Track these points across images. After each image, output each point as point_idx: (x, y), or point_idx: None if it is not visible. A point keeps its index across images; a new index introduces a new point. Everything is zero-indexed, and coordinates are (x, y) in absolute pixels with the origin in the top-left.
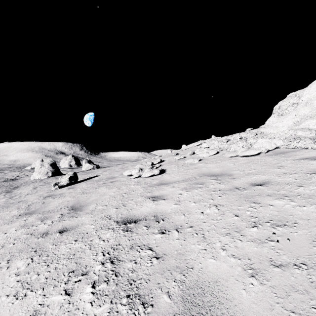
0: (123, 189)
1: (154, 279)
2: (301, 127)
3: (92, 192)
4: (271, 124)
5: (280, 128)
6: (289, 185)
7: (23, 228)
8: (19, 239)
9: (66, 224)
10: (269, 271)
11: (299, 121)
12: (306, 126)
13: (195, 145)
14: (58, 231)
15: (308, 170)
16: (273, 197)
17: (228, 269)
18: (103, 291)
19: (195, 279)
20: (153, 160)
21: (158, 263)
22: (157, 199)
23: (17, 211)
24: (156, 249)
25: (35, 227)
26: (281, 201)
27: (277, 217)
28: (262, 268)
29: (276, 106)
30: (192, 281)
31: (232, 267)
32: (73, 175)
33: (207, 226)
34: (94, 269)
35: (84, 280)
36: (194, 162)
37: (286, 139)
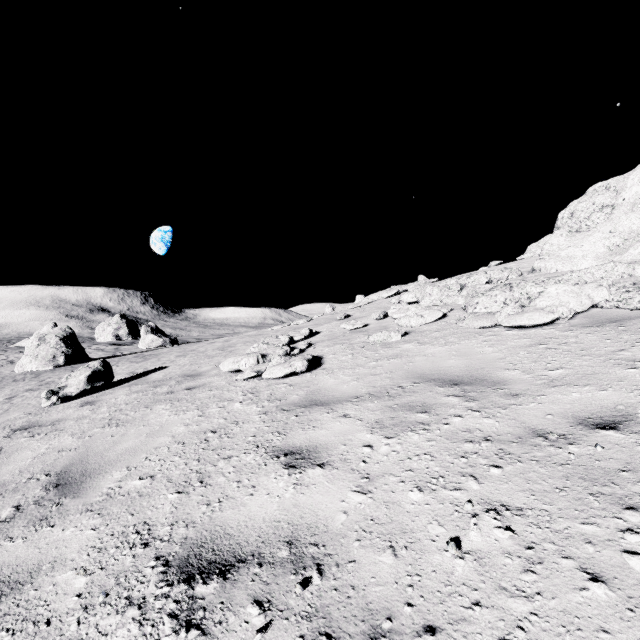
0: (211, 416)
1: None
2: (629, 257)
3: (131, 422)
4: (557, 252)
5: (579, 259)
6: None
7: None
8: None
9: (6, 559)
10: None
11: (621, 245)
12: None
13: (385, 297)
14: None
15: None
16: None
17: None
18: None
19: None
20: (293, 329)
21: None
22: (301, 464)
23: None
24: None
25: None
26: None
27: None
28: None
29: (563, 212)
30: None
31: None
32: (100, 367)
33: (497, 638)
34: None
35: None
36: (392, 340)
37: (614, 287)
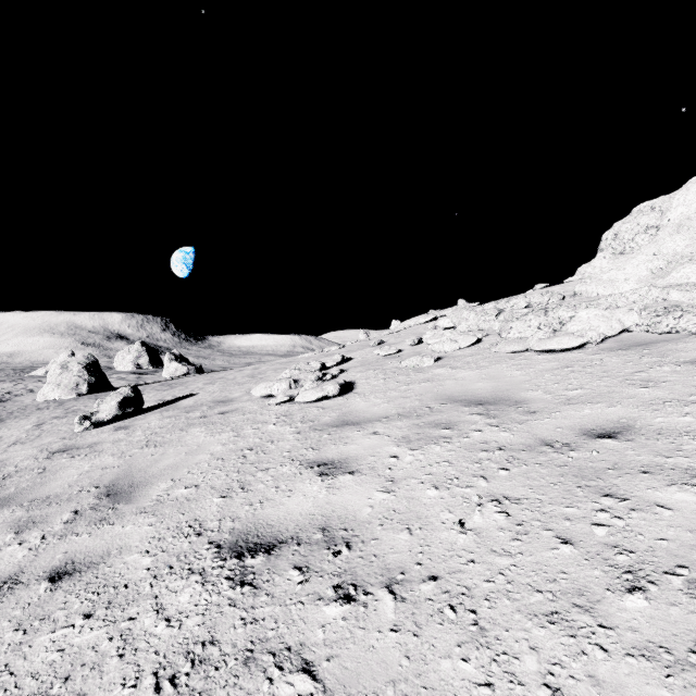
0: (246, 437)
1: None
2: (671, 281)
3: (168, 443)
4: (599, 275)
5: (621, 283)
6: (693, 440)
7: None
8: None
9: (77, 548)
10: None
11: (664, 268)
12: (683, 280)
13: (422, 322)
14: (47, 575)
15: None
16: (659, 477)
17: None
18: None
19: None
20: (325, 356)
21: None
22: (333, 472)
23: None
24: (326, 669)
25: None
26: (689, 494)
27: None
28: None
29: (607, 233)
30: None
31: None
32: (130, 393)
33: (483, 580)
34: None
35: None
36: (424, 365)
37: (645, 311)
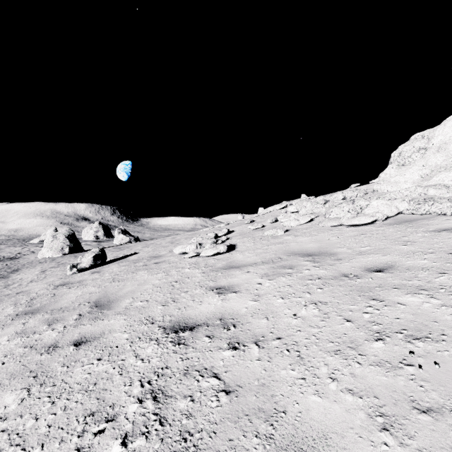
0: (173, 275)
1: (223, 432)
2: (433, 182)
3: (126, 279)
4: (389, 179)
5: (402, 184)
6: (424, 272)
7: (20, 337)
8: (11, 356)
9: (85, 331)
10: (412, 420)
11: (429, 174)
12: (440, 182)
13: (278, 209)
14: (72, 343)
15: (451, 247)
16: (402, 290)
17: (344, 416)
18: (140, 451)
19: (290, 432)
20: (217, 230)
21: (229, 402)
22: (225, 292)
23: (13, 308)
24: (225, 376)
25: (38, 335)
26: (416, 298)
27: (413, 324)
28: (399, 414)
29: (394, 152)
30: (286, 436)
31: (349, 412)
32: (99, 252)
33: (304, 338)
34: (126, 411)
35: (110, 430)
36: (278, 234)
37: (412, 201)
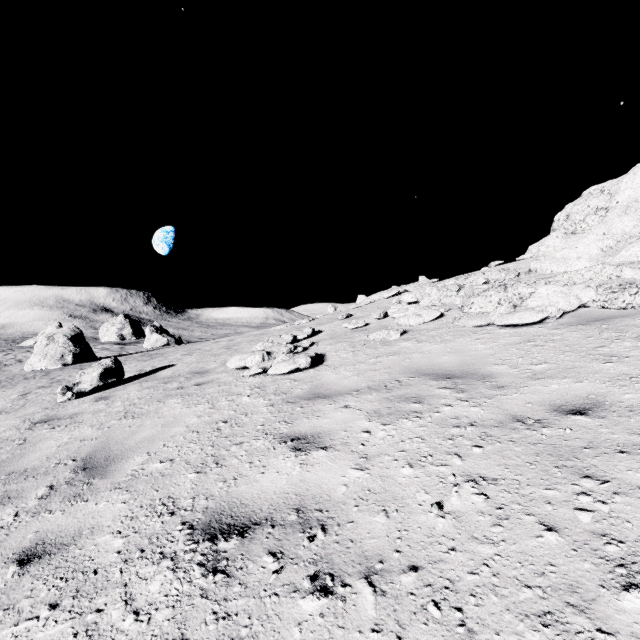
0: (221, 409)
1: None
2: (621, 259)
3: (146, 414)
4: (552, 253)
5: (573, 261)
6: None
7: None
8: None
9: (49, 527)
10: None
11: (614, 247)
12: (632, 258)
13: (386, 297)
14: (16, 557)
15: None
16: (638, 457)
17: None
18: None
19: None
20: (296, 328)
21: None
22: (307, 447)
23: None
24: None
25: None
26: None
27: None
28: None
29: (559, 214)
30: None
31: None
32: (111, 365)
33: (467, 572)
34: None
35: None
36: (391, 338)
37: (601, 288)
